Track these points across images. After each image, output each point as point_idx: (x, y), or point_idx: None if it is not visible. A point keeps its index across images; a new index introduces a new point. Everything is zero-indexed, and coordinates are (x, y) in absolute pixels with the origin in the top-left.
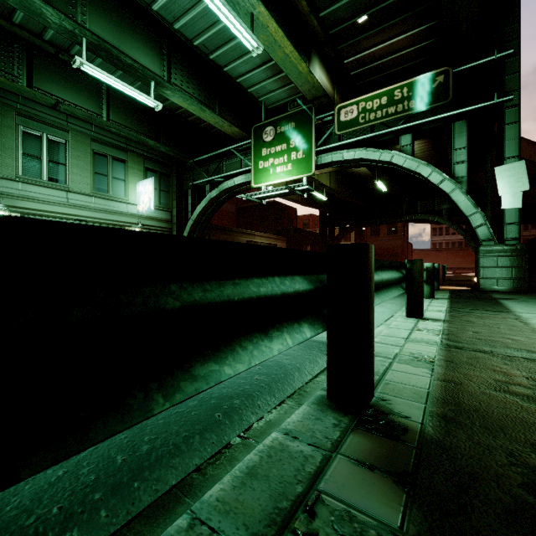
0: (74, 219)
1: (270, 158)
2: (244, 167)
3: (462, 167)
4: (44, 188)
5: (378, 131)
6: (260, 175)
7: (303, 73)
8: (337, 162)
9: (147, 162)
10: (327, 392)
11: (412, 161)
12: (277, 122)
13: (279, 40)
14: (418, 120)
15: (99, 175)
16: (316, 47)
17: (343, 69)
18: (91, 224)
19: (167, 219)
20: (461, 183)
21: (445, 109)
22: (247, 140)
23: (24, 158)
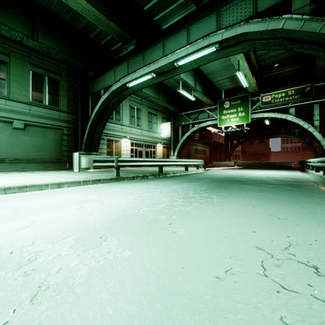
0: (143, 141)
1: (227, 115)
2: (212, 118)
3: (317, 122)
4: (136, 129)
5: (280, 106)
6: (222, 122)
7: (253, 86)
8: (259, 117)
9: (163, 114)
10: (324, 174)
11: (295, 119)
12: (231, 100)
13: (250, 79)
14: (298, 103)
15: (149, 122)
16: (254, 72)
17: (261, 78)
18: (147, 142)
19: (169, 139)
20: (316, 128)
21: (309, 98)
22: (214, 106)
23: (131, 117)
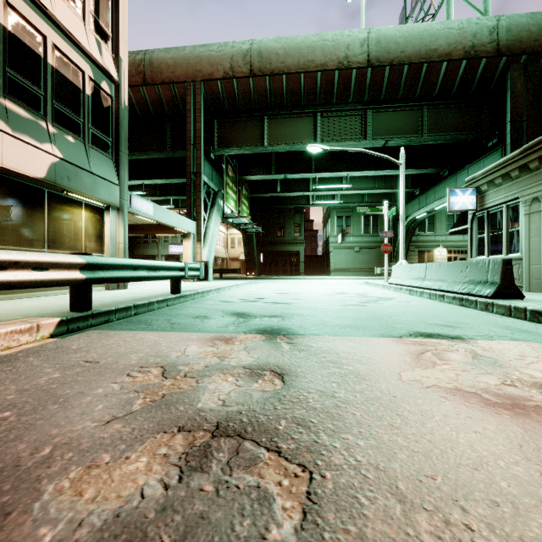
0: (466, 247)
1: None
2: None
3: None
4: (454, 236)
5: None
6: None
7: None
8: None
9: None
10: None
11: None
12: None
13: None
14: None
15: None
16: None
17: None
18: None
19: None
20: None
21: None
22: None
23: (447, 225)
